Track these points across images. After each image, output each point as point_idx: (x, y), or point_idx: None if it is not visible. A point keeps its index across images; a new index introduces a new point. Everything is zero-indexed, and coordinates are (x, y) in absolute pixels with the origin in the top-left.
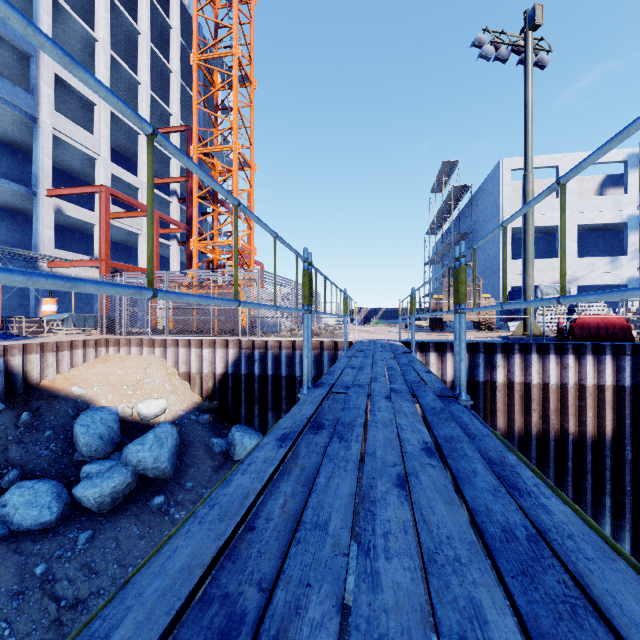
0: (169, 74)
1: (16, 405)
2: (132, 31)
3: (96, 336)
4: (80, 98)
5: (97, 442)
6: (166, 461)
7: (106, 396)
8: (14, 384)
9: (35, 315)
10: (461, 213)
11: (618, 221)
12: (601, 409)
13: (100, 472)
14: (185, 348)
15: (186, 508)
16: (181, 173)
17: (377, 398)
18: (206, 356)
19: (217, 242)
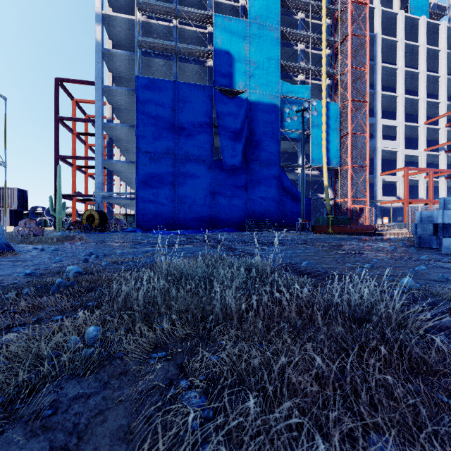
0: (438, 78)
1: None
2: (414, 74)
3: (407, 231)
4: (389, 126)
5: None
6: None
7: None
8: None
9: (375, 223)
10: None
11: None
12: None
13: None
14: None
15: None
16: (447, 132)
17: None
18: None
19: None
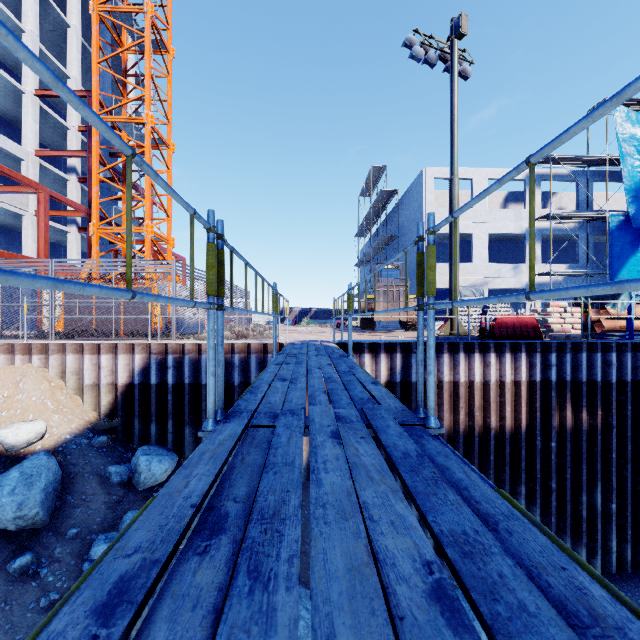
0: (66, 29)
1: None
2: None
3: None
4: None
5: None
6: (37, 506)
7: None
8: None
9: None
10: (388, 217)
11: (519, 232)
12: (517, 403)
13: None
14: (76, 354)
15: (66, 565)
16: (83, 148)
17: (319, 438)
18: (104, 364)
19: (124, 228)
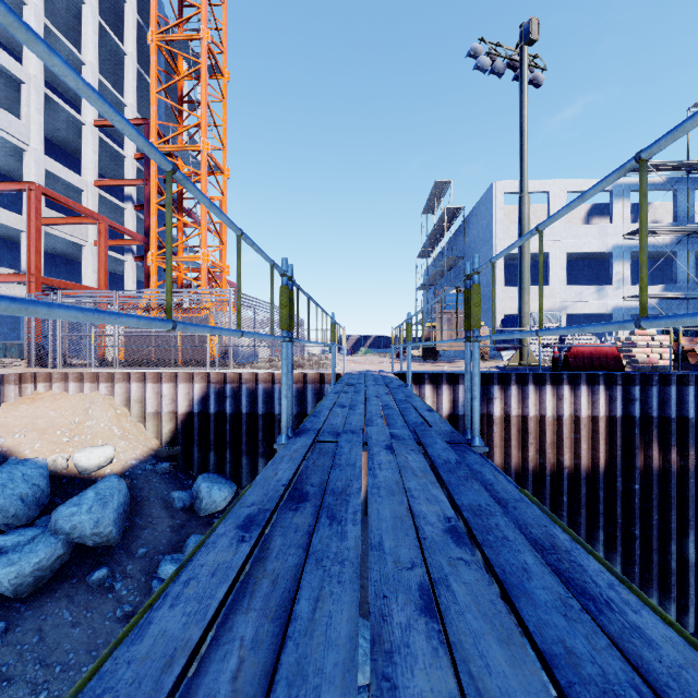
0: (123, 57)
1: None
2: None
3: (20, 369)
4: (2, 73)
5: (16, 505)
6: (111, 524)
7: (32, 445)
8: None
9: None
10: (453, 236)
11: (604, 250)
12: (595, 441)
13: (18, 545)
14: (139, 383)
15: (137, 581)
16: (138, 175)
17: (376, 449)
18: (166, 392)
19: (181, 257)
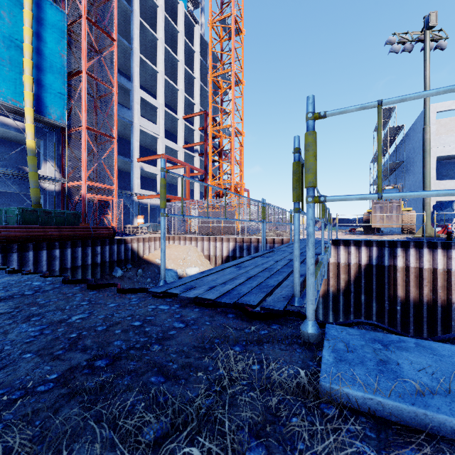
0: (193, 80)
1: (135, 266)
2: (175, 61)
3: None
4: (150, 106)
5: None
6: None
7: (170, 265)
8: (134, 256)
9: (132, 224)
10: (398, 145)
11: None
12: None
13: None
14: (207, 242)
15: None
16: (200, 138)
17: (286, 252)
18: (218, 246)
19: (222, 181)
